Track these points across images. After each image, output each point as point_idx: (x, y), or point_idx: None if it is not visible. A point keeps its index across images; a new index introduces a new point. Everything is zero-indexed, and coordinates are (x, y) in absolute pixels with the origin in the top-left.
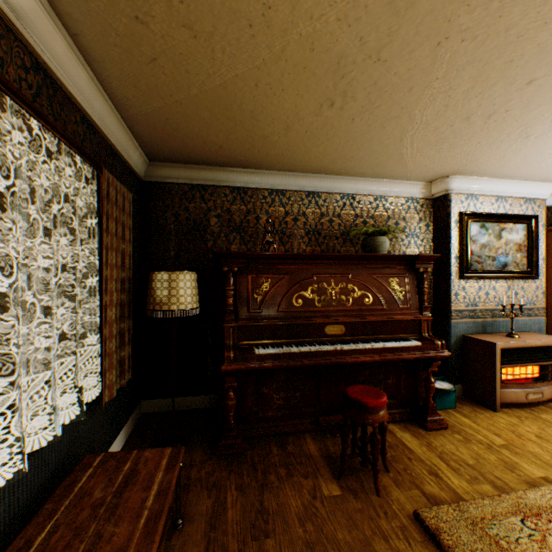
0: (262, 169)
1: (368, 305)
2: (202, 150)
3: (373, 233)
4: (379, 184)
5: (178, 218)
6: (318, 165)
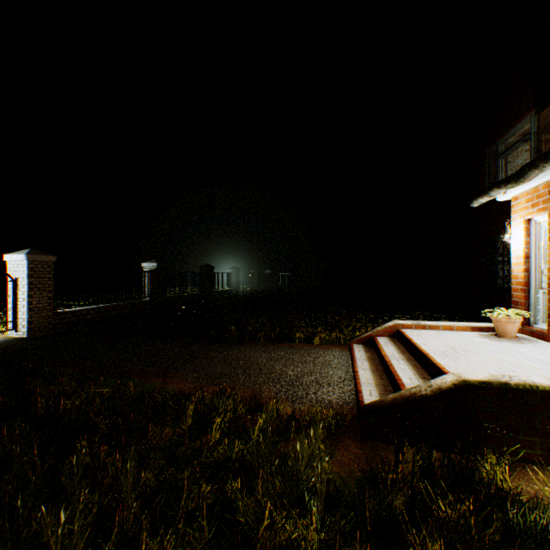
0: None
1: None
2: None
3: None
4: None
5: None
6: None
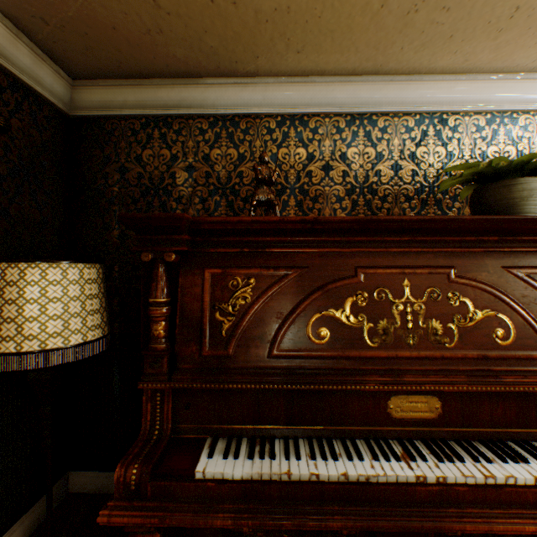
0: (262, 75)
1: (506, 347)
2: (128, 24)
3: (503, 172)
4: (501, 85)
5: (124, 175)
6: (371, 40)
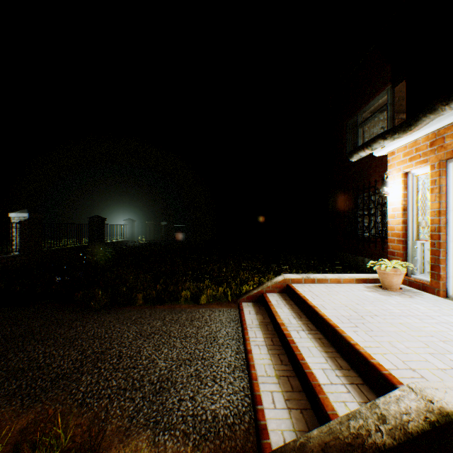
0: None
1: None
2: None
3: None
4: None
5: None
6: None
